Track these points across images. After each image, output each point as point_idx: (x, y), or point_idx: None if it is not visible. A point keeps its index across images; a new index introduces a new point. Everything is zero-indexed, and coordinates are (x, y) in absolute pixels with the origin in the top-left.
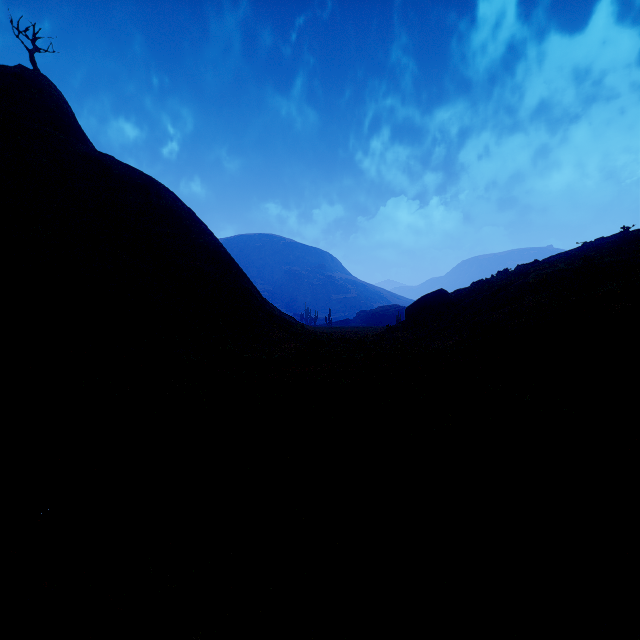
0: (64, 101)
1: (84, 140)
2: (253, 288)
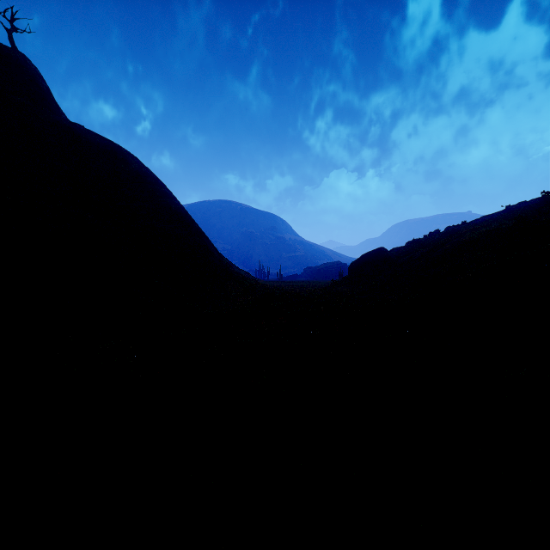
0: (40, 76)
1: (57, 112)
2: (211, 246)
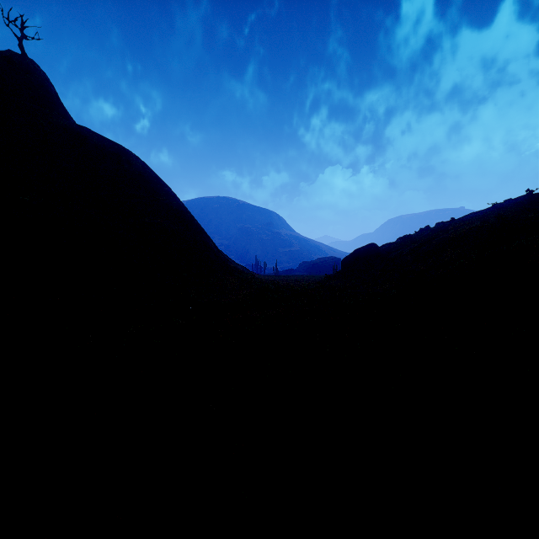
0: (48, 81)
1: (65, 115)
2: (211, 242)
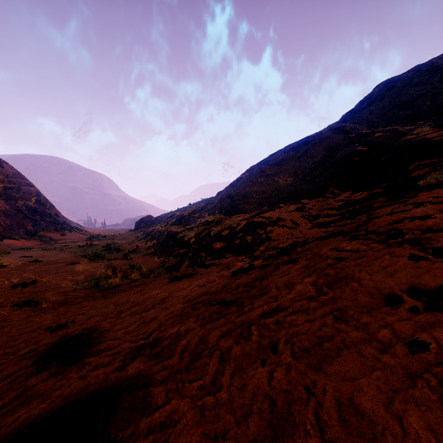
0: None
1: None
2: (59, 213)
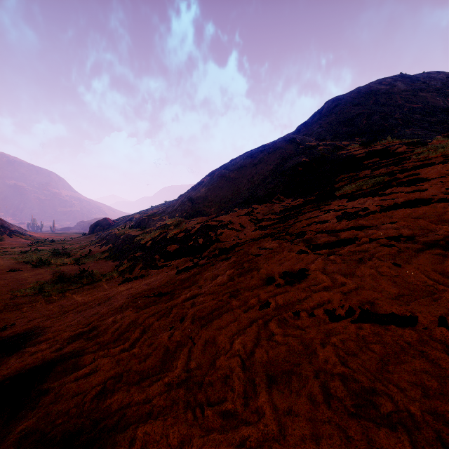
0: None
1: None
2: None
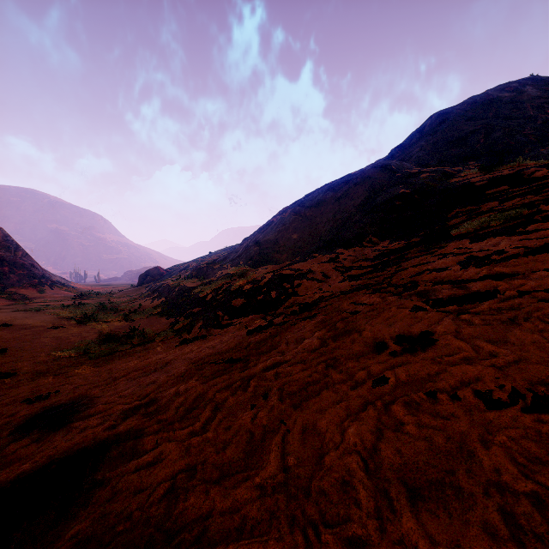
0: None
1: None
2: (36, 263)
